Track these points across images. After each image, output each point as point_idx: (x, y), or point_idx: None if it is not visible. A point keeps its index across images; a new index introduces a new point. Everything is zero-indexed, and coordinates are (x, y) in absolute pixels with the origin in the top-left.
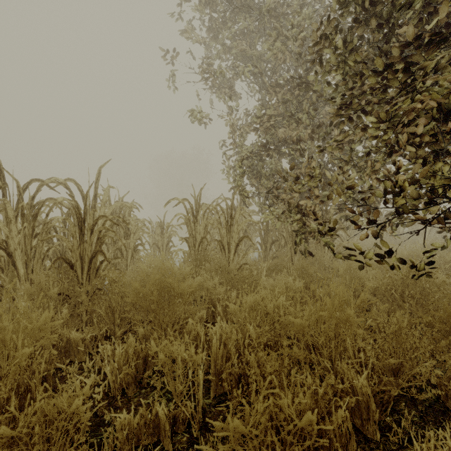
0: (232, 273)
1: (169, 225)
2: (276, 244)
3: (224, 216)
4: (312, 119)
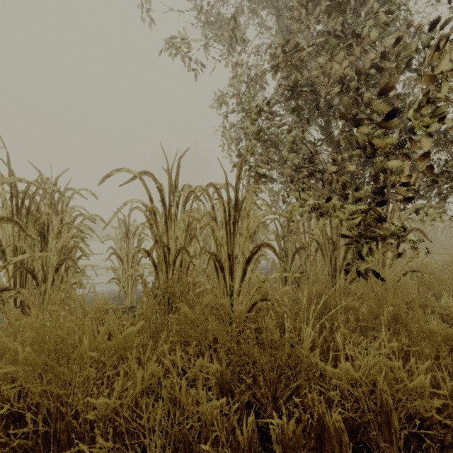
0: (241, 337)
1: (110, 221)
2: (301, 252)
3: (222, 205)
4: (385, 27)
